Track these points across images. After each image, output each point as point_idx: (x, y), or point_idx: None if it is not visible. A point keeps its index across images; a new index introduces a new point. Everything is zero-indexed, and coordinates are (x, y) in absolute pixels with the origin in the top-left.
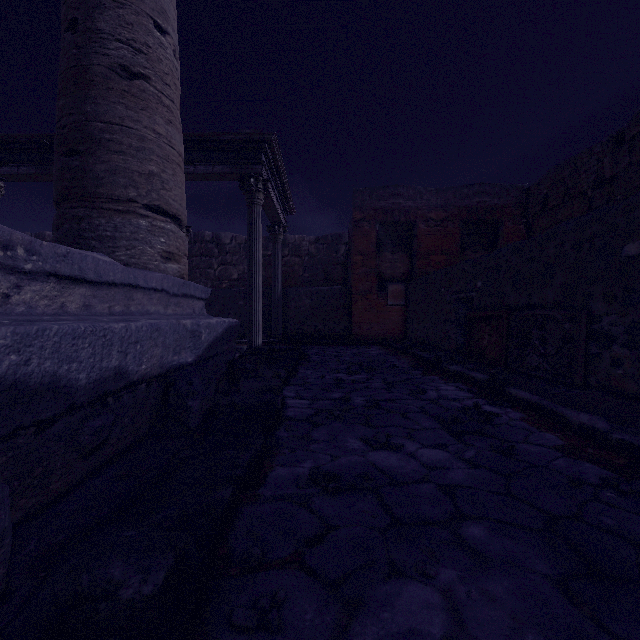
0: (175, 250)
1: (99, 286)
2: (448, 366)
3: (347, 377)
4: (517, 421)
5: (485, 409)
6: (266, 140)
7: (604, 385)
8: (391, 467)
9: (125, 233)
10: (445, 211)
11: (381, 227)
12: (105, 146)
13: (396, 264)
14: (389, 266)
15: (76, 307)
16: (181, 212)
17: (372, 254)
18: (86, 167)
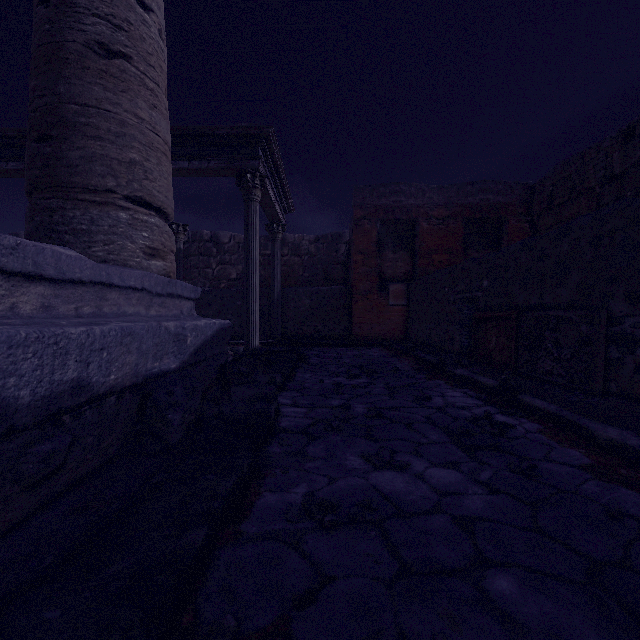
0: (160, 246)
1: (62, 284)
2: (454, 370)
3: (347, 381)
4: (534, 434)
5: (497, 419)
6: (263, 134)
7: (626, 393)
8: (397, 492)
9: (103, 226)
10: (448, 209)
11: (382, 225)
12: (80, 131)
13: (397, 263)
14: (390, 265)
15: (32, 308)
16: (167, 205)
17: (373, 253)
18: (59, 154)
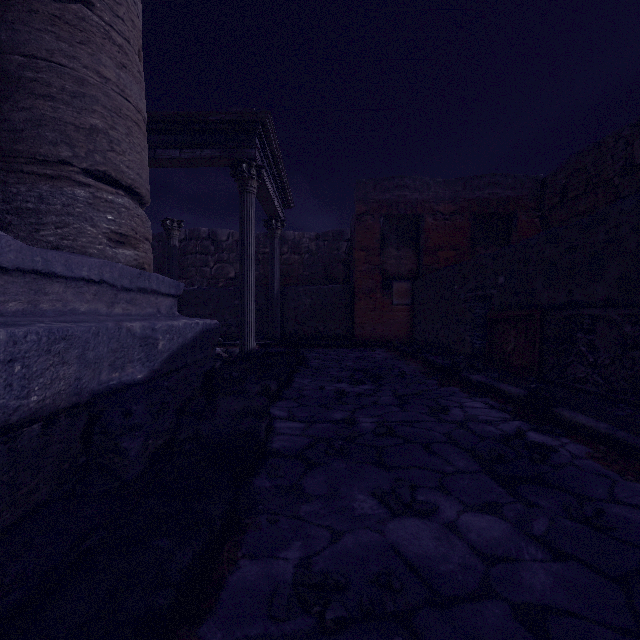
0: (129, 231)
1: None
2: (469, 375)
3: (350, 388)
4: (584, 460)
5: (532, 438)
6: (259, 120)
7: None
8: (426, 558)
9: (54, 205)
10: (454, 204)
11: (385, 221)
12: (26, 87)
13: (401, 261)
14: (394, 263)
15: None
16: (139, 184)
17: (376, 250)
18: None
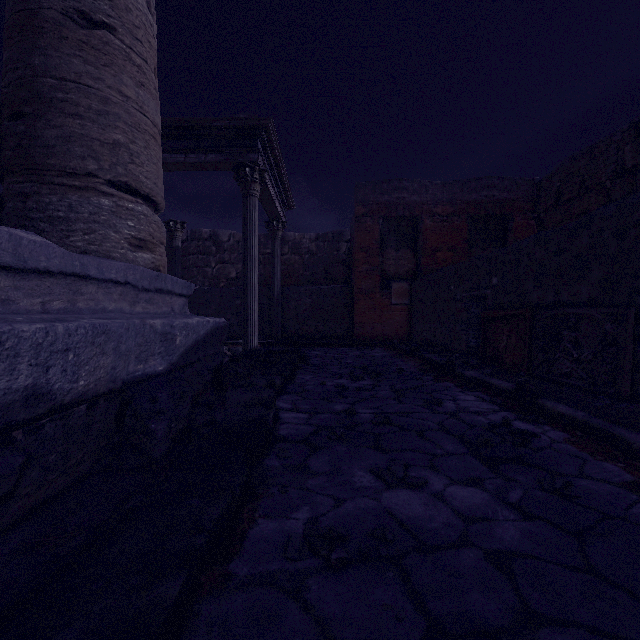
0: (147, 237)
1: (24, 274)
2: (463, 371)
3: (350, 383)
4: (561, 444)
5: (517, 426)
6: (262, 126)
7: None
8: (415, 518)
9: (82, 214)
10: (452, 206)
11: (384, 223)
12: (57, 107)
13: (400, 261)
14: (393, 263)
15: None
16: (156, 192)
17: (375, 251)
18: (33, 132)
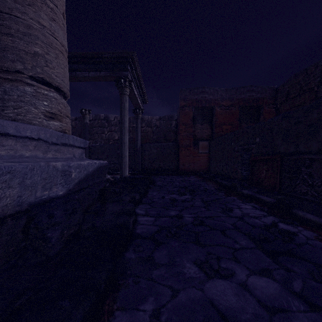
0: (57, 112)
1: None
2: (242, 190)
3: (178, 197)
4: (313, 240)
5: (281, 227)
6: (130, 56)
7: None
8: (231, 309)
9: (13, 96)
10: (230, 101)
11: (195, 110)
12: None
13: (203, 130)
14: (199, 131)
15: None
16: (63, 85)
17: (190, 125)
18: None
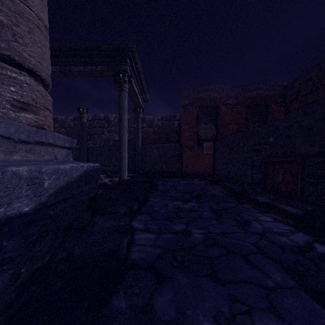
0: (30, 101)
1: None
2: (256, 197)
3: (183, 205)
4: None
5: (320, 250)
6: (129, 49)
7: None
8: None
9: None
10: (237, 99)
11: (199, 109)
12: None
13: (208, 130)
14: (204, 132)
15: None
16: (40, 69)
17: (194, 124)
18: None
